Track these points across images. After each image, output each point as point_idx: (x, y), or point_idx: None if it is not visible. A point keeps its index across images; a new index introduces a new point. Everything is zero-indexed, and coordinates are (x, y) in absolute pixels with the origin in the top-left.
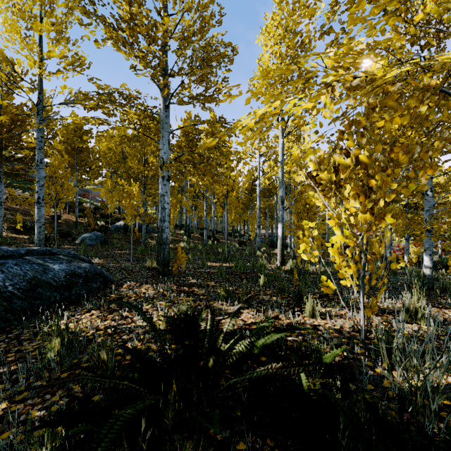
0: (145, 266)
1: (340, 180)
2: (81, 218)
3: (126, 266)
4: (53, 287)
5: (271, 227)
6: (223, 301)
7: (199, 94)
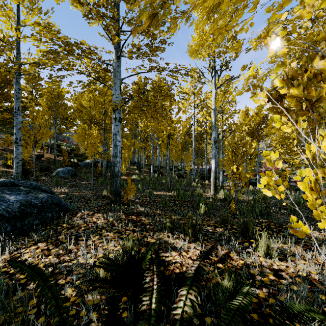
0: (102, 194)
1: (320, 96)
2: (59, 157)
3: (86, 195)
4: (5, 218)
5: (201, 164)
6: (168, 232)
7: (146, 45)
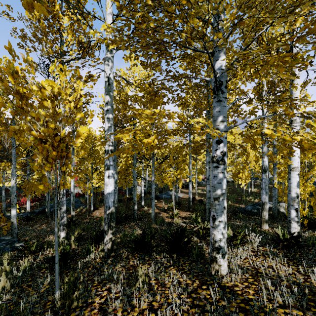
0: None
1: None
2: None
3: None
4: None
5: None
6: None
7: None
